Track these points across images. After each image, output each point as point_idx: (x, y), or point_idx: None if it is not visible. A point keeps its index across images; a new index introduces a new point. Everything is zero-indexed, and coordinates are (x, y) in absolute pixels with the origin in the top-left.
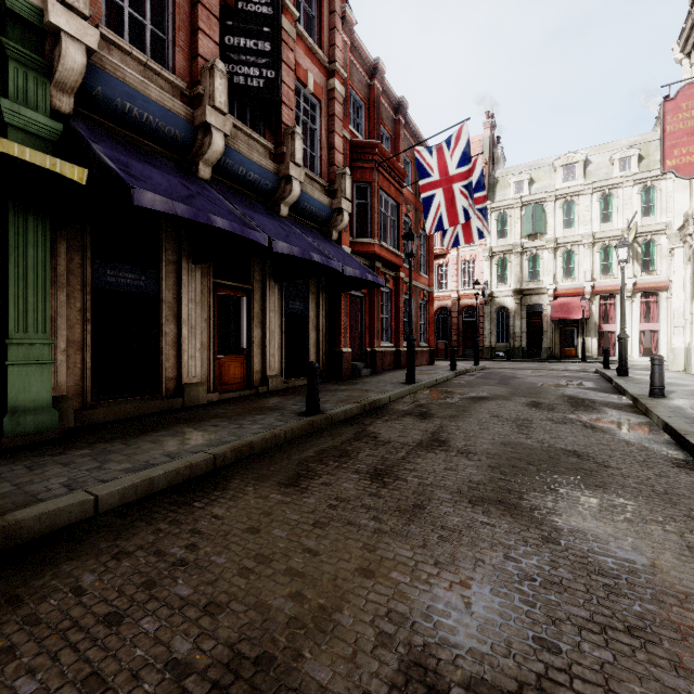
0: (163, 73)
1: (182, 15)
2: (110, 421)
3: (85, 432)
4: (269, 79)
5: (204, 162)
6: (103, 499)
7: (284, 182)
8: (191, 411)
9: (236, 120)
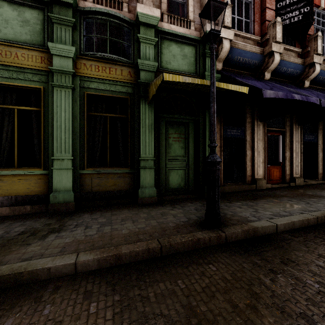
0: (251, 37)
1: (257, 6)
2: (230, 192)
3: (226, 195)
4: (305, 13)
5: (267, 71)
6: (278, 226)
7: (308, 68)
8: (263, 191)
9: (282, 44)
